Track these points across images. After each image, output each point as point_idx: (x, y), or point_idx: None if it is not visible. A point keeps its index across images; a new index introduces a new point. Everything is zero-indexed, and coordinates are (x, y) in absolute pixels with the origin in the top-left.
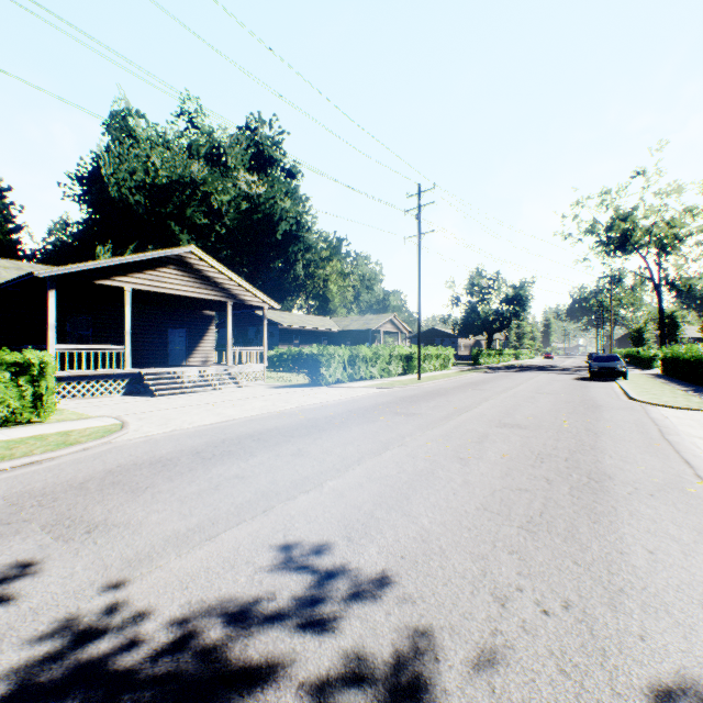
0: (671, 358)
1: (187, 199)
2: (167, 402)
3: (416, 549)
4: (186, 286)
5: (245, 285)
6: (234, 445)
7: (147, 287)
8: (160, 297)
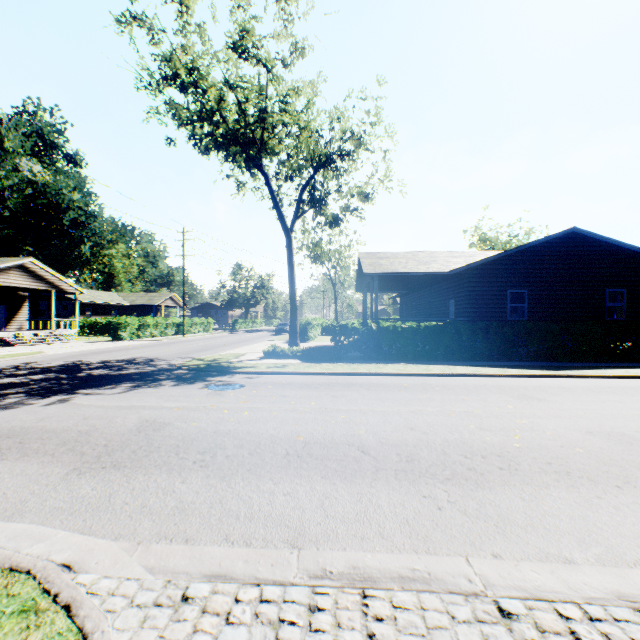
0: None
1: None
2: (32, 348)
3: (160, 355)
4: (25, 281)
5: (66, 280)
6: (102, 352)
7: (1, 282)
8: (2, 286)
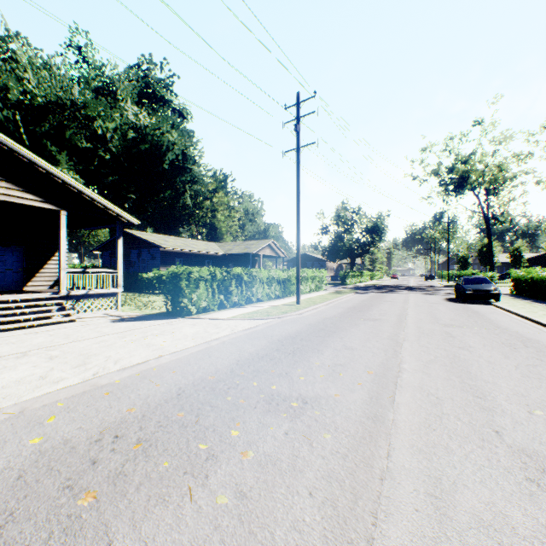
0: (527, 280)
1: (65, 120)
2: None
3: None
4: None
5: (85, 190)
6: None
7: None
8: None
